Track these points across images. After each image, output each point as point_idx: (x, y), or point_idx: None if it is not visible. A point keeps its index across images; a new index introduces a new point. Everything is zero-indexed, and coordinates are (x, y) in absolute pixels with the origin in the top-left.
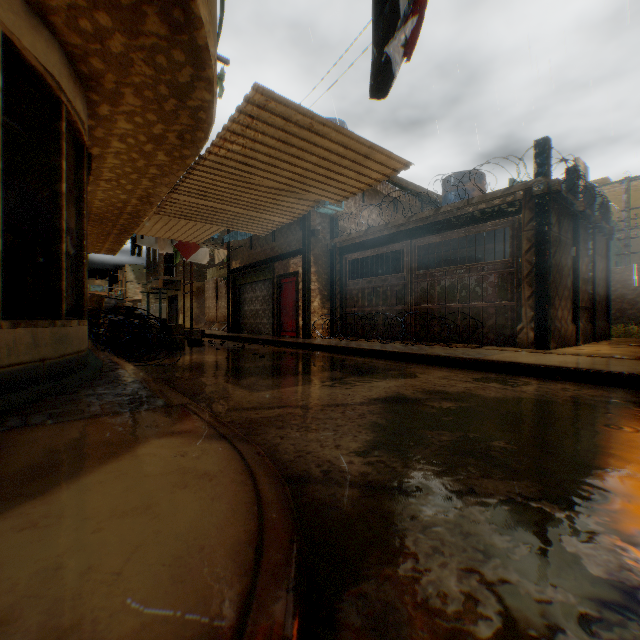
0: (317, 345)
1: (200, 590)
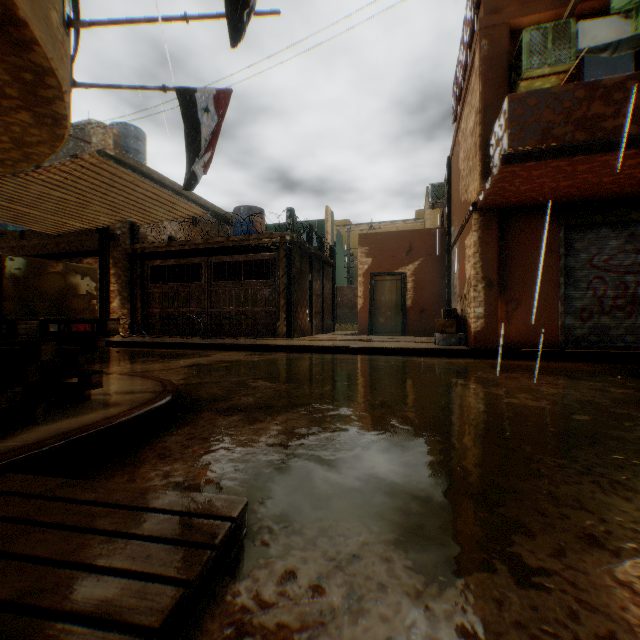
0: (123, 342)
1: (150, 385)
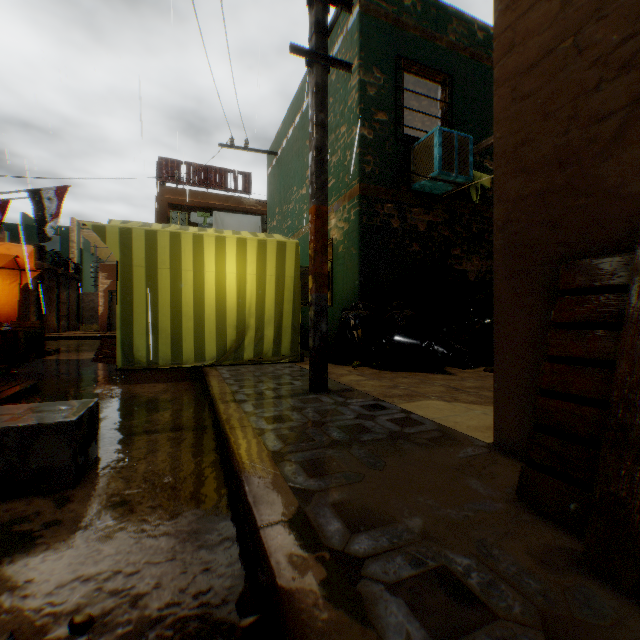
0: None
1: None
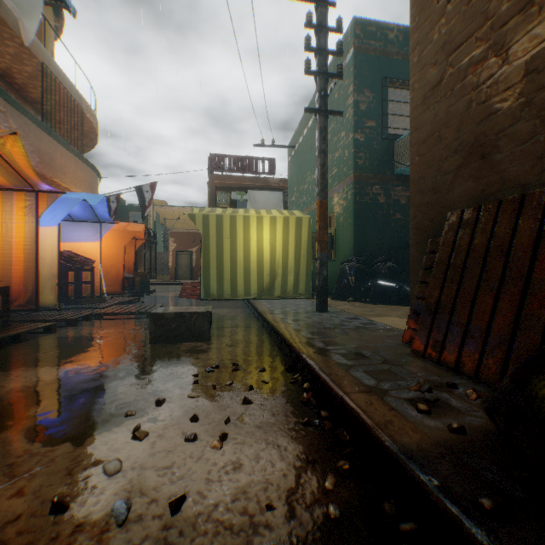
0: None
1: None
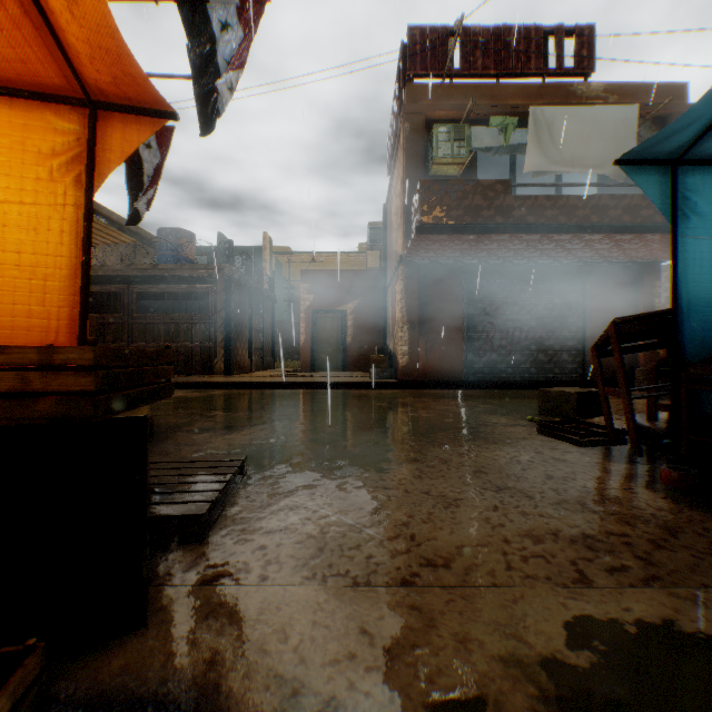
0: None
1: None
